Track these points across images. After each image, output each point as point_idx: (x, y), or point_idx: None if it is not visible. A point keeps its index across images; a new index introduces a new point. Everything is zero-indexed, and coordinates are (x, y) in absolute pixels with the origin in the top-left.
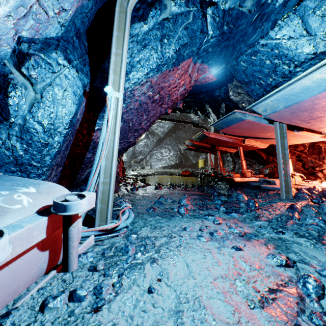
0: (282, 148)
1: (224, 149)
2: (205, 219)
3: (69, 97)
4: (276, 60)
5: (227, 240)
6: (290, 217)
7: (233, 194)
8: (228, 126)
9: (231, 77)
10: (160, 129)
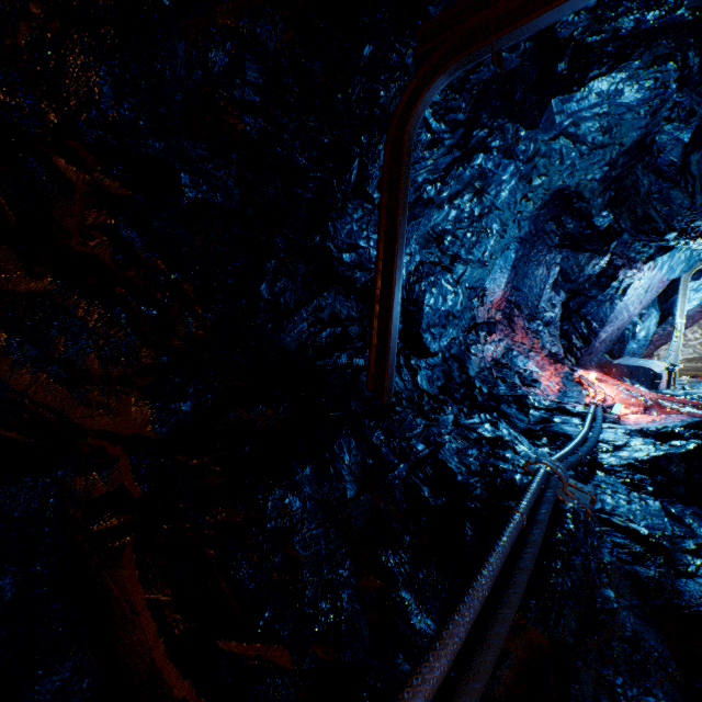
0: None
1: None
2: None
3: (654, 324)
4: None
5: None
6: None
7: None
8: None
9: None
10: None
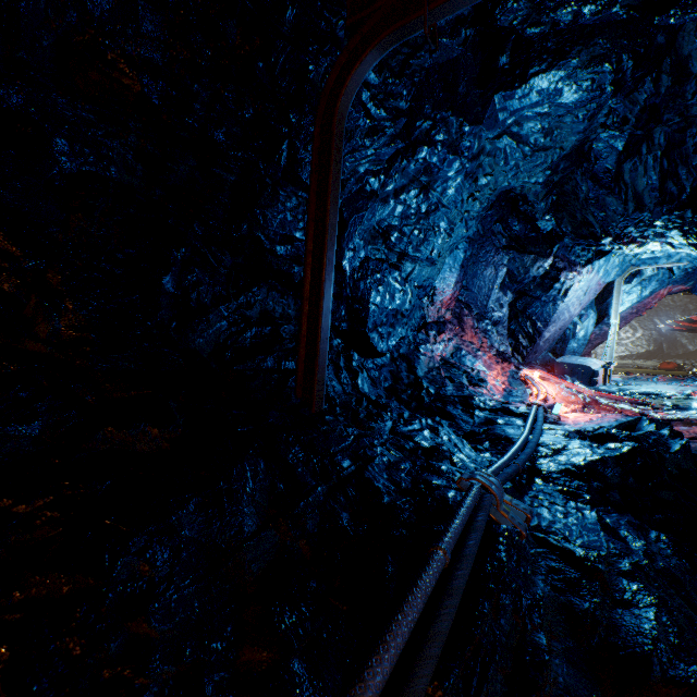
0: None
1: None
2: (670, 383)
3: (592, 324)
4: None
5: (678, 385)
6: None
7: None
8: None
9: None
10: None
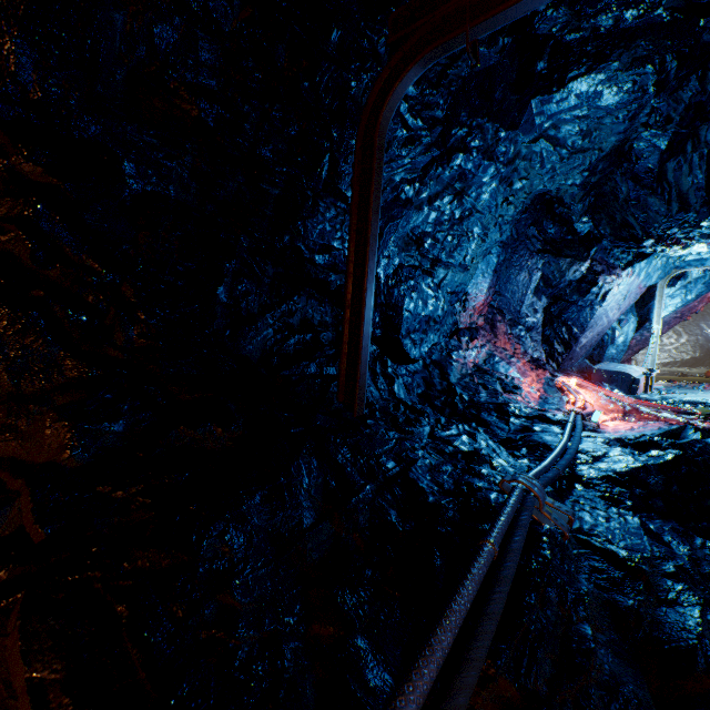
0: None
1: None
2: None
3: (632, 330)
4: None
5: None
6: None
7: None
8: None
9: None
10: None
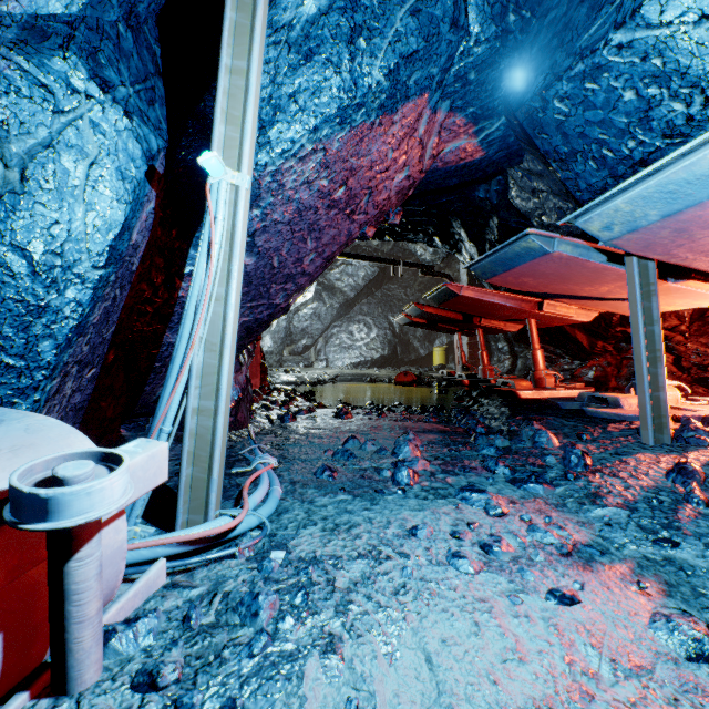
0: (646, 321)
1: (492, 324)
2: (462, 502)
3: (105, 181)
4: (653, 89)
5: (531, 570)
6: (683, 496)
7: (523, 431)
8: (508, 268)
9: (519, 151)
10: (348, 279)
